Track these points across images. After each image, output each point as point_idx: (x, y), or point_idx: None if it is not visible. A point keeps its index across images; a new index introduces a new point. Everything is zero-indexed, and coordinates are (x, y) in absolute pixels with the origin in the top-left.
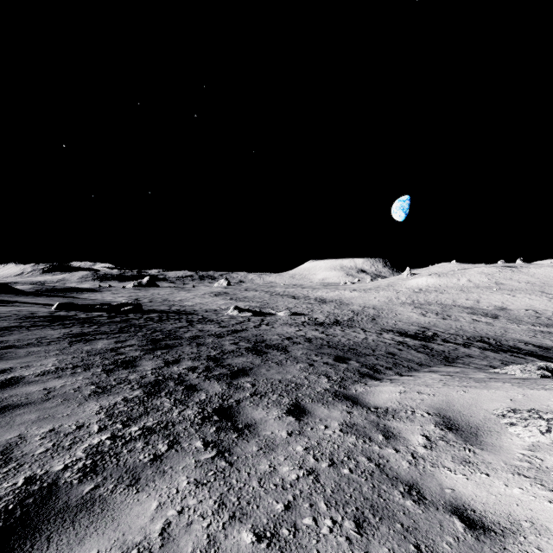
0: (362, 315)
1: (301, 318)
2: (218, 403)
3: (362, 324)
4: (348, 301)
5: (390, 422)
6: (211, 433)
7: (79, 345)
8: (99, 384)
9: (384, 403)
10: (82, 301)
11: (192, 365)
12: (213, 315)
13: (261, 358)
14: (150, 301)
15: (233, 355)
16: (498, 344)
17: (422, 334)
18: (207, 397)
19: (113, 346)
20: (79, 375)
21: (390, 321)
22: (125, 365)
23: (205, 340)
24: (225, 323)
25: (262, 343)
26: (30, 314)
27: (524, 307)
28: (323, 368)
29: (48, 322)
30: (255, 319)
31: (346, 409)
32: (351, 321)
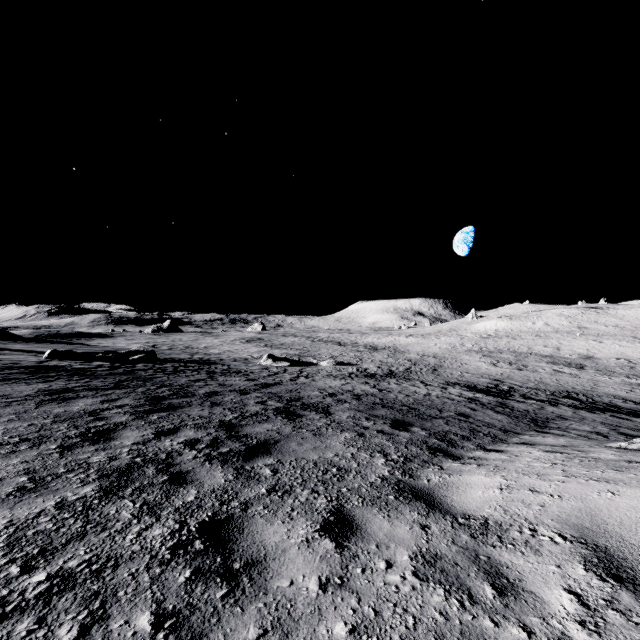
0: (421, 365)
1: (349, 368)
2: (211, 509)
3: (421, 376)
4: (404, 348)
5: (497, 552)
6: (178, 586)
7: (50, 406)
8: (37, 474)
9: (479, 509)
10: (87, 348)
11: (193, 437)
12: (242, 365)
13: (293, 424)
14: (170, 349)
15: (256, 420)
16: (591, 401)
17: (495, 389)
18: (197, 498)
19: (96, 407)
20: (16, 456)
21: (455, 373)
22: (97, 437)
23: (223, 397)
24: (254, 375)
25: (297, 402)
26: (11, 363)
27: (615, 355)
28: (377, 440)
29: (27, 375)
30: (292, 370)
31: (417, 519)
32: (408, 373)
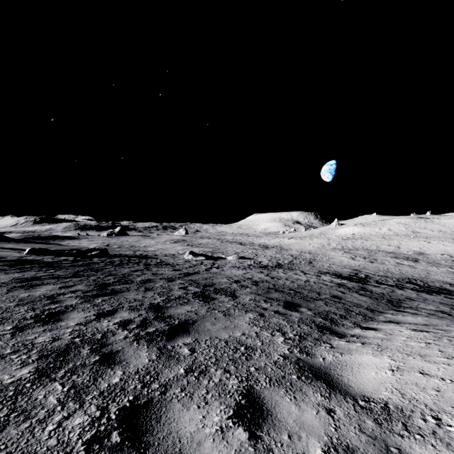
0: (300, 259)
1: (248, 261)
2: (133, 392)
3: (301, 267)
4: (287, 247)
5: (406, 444)
6: None
7: (18, 291)
8: None
9: (377, 391)
10: (59, 246)
11: (127, 318)
12: (171, 259)
13: (207, 306)
14: (119, 247)
15: (178, 302)
16: (427, 285)
17: (355, 276)
18: (122, 380)
19: (55, 292)
20: None
21: (325, 264)
22: (48, 318)
23: (155, 284)
24: (179, 266)
25: (210, 287)
26: None
27: (440, 252)
28: (275, 319)
29: (8, 266)
30: (207, 262)
31: (321, 401)
32: (291, 264)
